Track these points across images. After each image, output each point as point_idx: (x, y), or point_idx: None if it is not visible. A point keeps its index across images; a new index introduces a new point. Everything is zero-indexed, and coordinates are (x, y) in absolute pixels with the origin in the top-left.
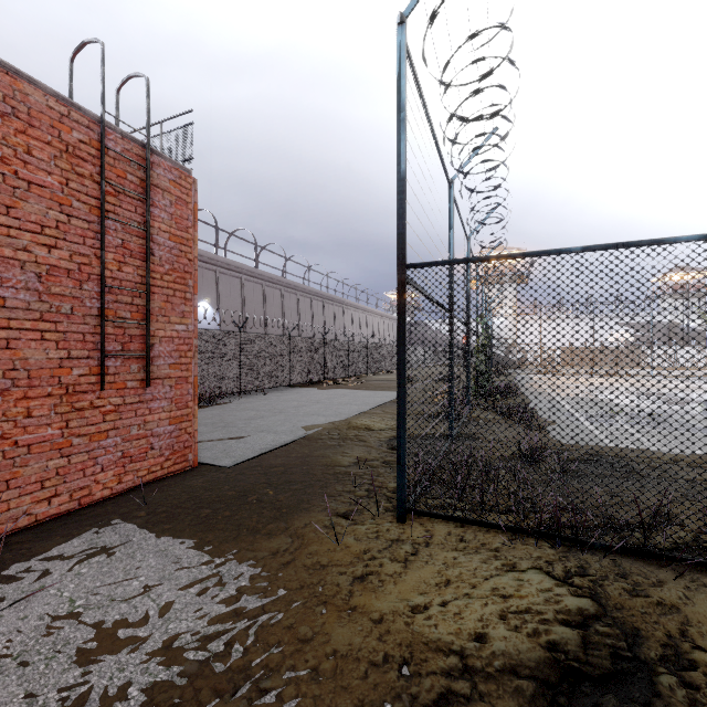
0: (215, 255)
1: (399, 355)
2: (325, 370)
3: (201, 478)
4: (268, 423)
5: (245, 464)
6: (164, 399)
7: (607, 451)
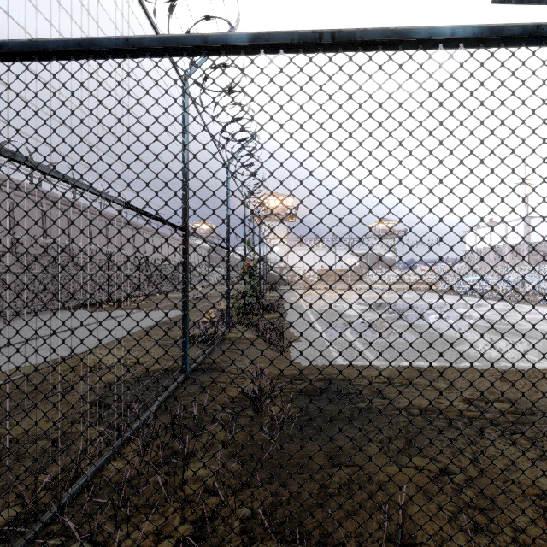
0: None
1: None
2: (110, 291)
3: None
4: None
5: None
6: None
7: (336, 372)
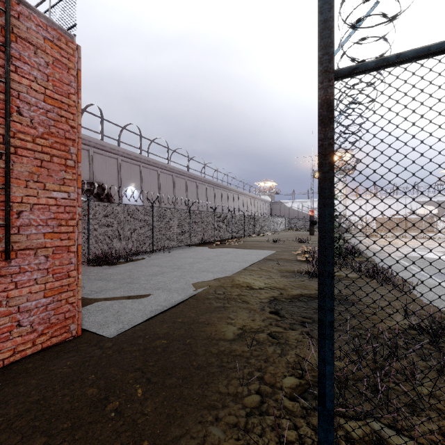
0: (139, 155)
1: (322, 223)
2: (215, 234)
3: (73, 358)
4: (166, 280)
5: (129, 333)
6: (36, 270)
7: None
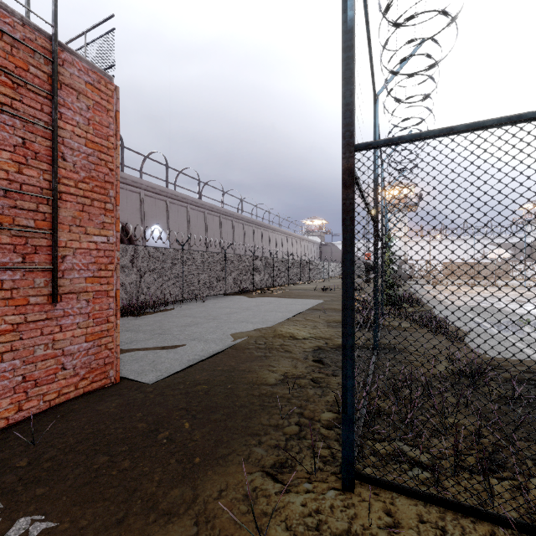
0: (166, 188)
1: (345, 266)
2: (254, 281)
3: (116, 401)
4: (201, 330)
5: (169, 380)
6: (78, 314)
7: None
